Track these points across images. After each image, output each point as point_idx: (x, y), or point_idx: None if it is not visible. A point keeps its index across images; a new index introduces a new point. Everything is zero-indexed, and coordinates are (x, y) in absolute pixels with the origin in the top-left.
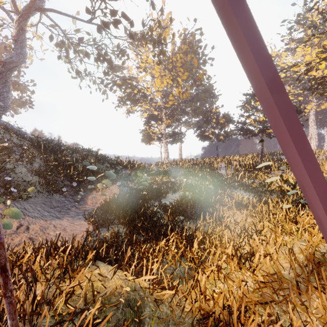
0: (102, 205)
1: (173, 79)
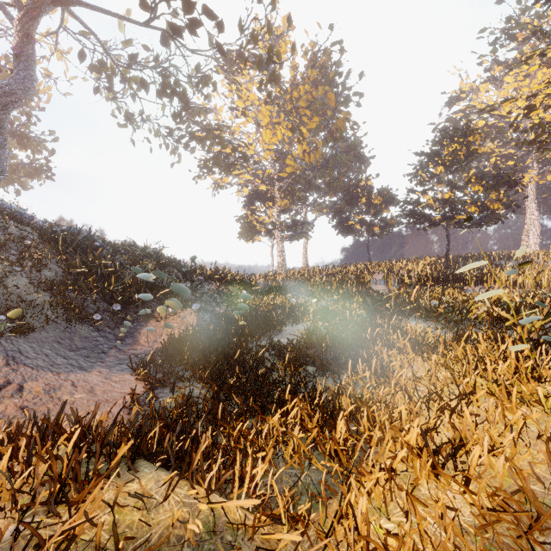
0: (165, 345)
1: (293, 128)
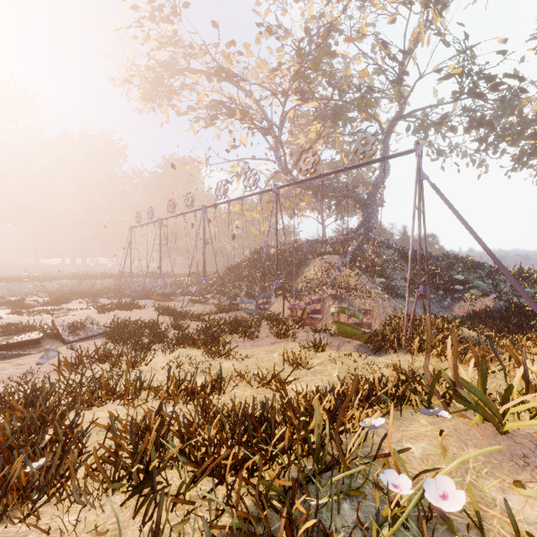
0: (469, 313)
1: None
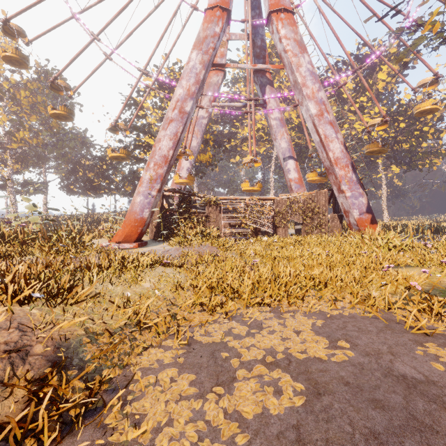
0: None
1: (13, 120)
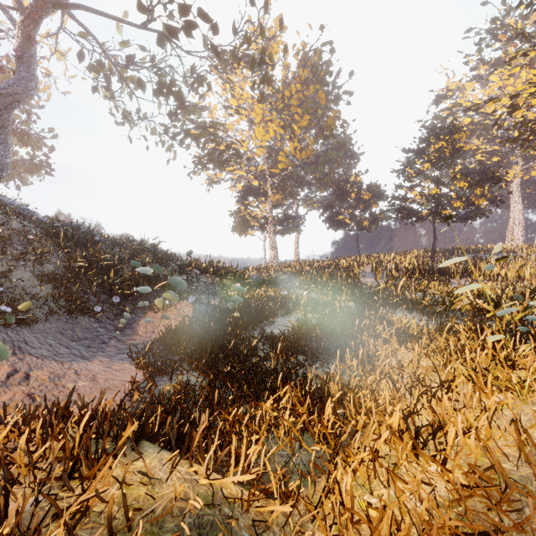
0: (162, 335)
1: (285, 126)
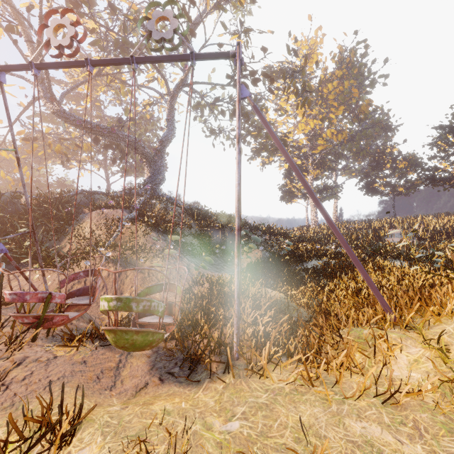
0: (249, 265)
1: (323, 118)
